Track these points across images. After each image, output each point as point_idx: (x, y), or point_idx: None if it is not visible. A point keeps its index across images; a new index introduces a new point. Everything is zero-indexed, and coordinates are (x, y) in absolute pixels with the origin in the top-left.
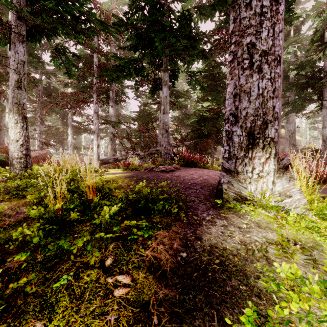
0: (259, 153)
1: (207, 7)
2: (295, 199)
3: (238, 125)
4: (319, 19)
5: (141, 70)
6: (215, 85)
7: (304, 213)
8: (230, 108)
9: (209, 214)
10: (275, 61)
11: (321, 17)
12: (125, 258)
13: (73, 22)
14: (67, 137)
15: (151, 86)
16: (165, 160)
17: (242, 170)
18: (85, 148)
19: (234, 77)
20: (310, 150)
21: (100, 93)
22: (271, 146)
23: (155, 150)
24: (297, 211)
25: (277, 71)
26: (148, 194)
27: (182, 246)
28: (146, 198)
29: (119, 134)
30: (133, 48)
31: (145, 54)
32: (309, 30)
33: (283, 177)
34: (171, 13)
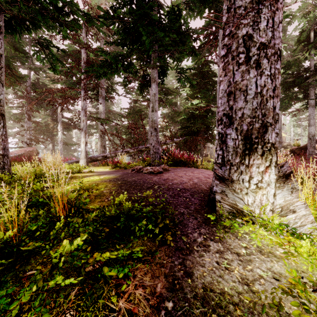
0: (258, 160)
1: (196, 3)
2: (300, 215)
3: (232, 128)
4: (305, 19)
5: (129, 66)
6: (204, 83)
7: (312, 234)
8: (223, 108)
9: (201, 234)
10: (275, 55)
11: (307, 18)
12: (89, 316)
13: (56, 14)
14: (57, 133)
15: (139, 83)
16: (153, 160)
17: (237, 179)
18: (75, 145)
19: (228, 74)
20: (296, 147)
21: (88, 89)
22: (272, 153)
23: (145, 147)
24: (303, 230)
25: (277, 67)
26: (130, 210)
27: (167, 288)
28: (127, 213)
29: (110, 130)
30: (120, 43)
31: (133, 50)
32: (295, 30)
33: (285, 187)
34: (160, 8)
